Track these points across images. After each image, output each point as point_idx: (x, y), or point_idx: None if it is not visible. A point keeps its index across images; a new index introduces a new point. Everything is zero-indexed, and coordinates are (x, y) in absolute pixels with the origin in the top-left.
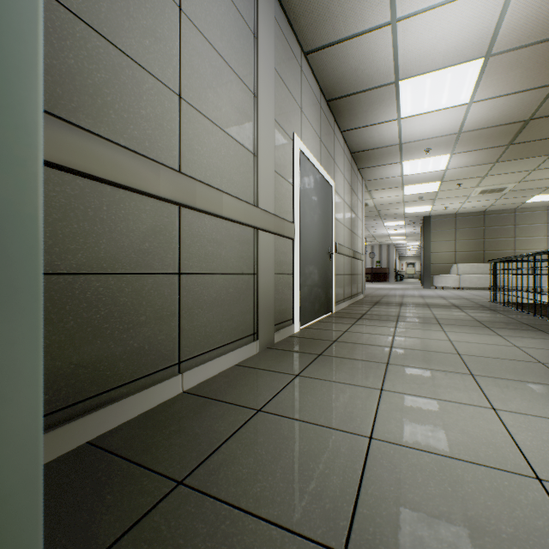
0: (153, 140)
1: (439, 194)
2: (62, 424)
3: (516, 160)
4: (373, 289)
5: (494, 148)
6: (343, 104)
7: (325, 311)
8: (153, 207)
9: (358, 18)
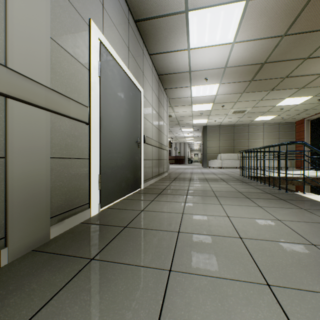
0: None
1: (212, 112)
2: None
3: (253, 92)
4: (175, 169)
5: (243, 82)
6: (148, 27)
7: (133, 189)
8: None
9: None
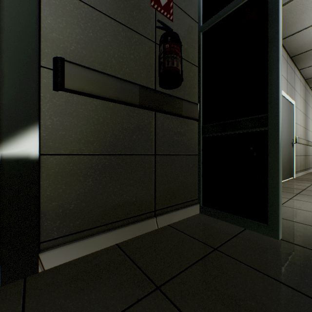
0: None
1: None
2: None
3: None
4: None
5: None
6: (302, 56)
7: (289, 176)
8: None
9: None
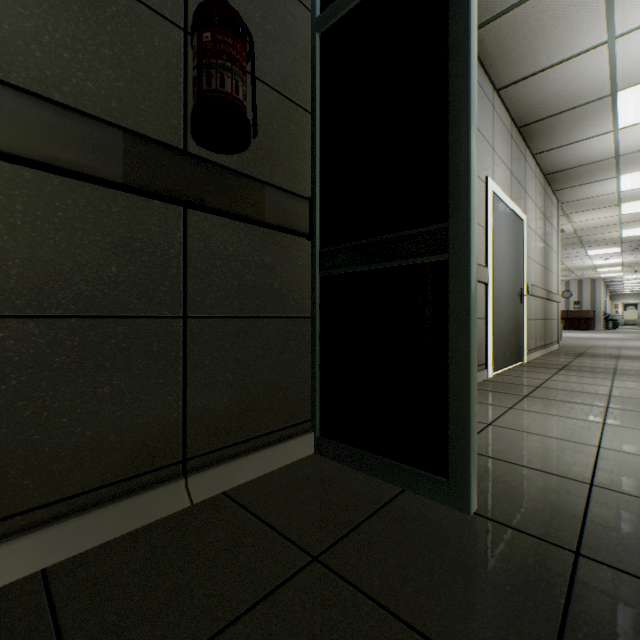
0: None
1: None
2: None
3: None
4: (571, 339)
5: None
6: (538, 127)
7: (516, 360)
8: None
9: (565, 47)
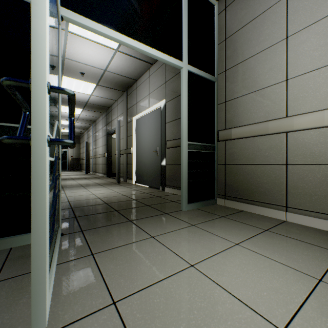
0: (270, 111)
1: None
2: (239, 202)
3: None
4: None
5: None
6: None
7: None
8: (270, 138)
9: None
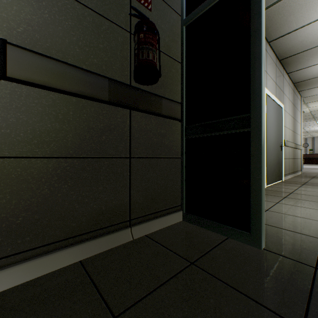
0: None
1: None
2: None
3: None
4: (308, 169)
5: None
6: (290, 59)
7: (278, 179)
8: None
9: (306, 18)
